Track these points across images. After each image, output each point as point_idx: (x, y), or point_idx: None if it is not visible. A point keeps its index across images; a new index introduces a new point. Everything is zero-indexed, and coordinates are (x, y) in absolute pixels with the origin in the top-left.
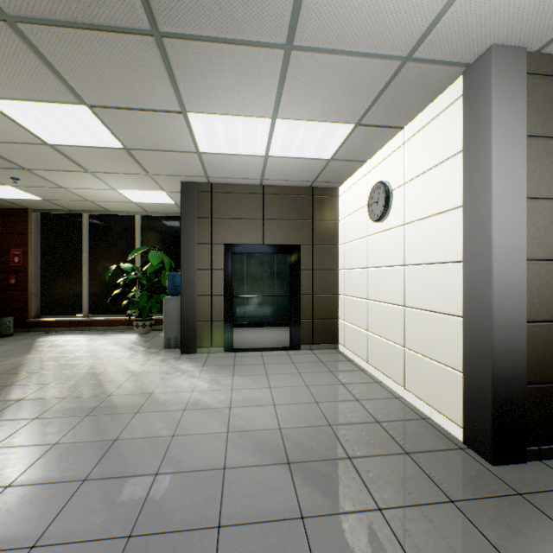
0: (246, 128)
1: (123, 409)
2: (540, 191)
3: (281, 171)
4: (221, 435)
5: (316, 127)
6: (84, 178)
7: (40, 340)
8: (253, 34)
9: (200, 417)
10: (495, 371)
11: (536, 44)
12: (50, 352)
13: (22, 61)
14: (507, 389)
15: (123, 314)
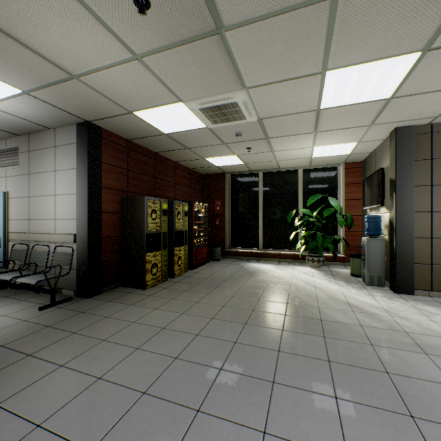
0: None
1: None
2: None
3: None
4: None
5: None
6: (301, 139)
7: (244, 266)
8: None
9: None
10: None
11: None
12: (268, 277)
13: (429, 9)
14: None
15: (287, 249)
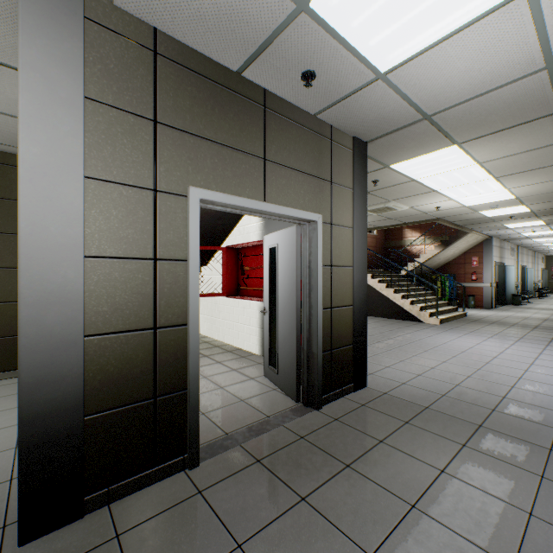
0: None
1: None
2: (114, 173)
3: None
4: None
5: None
6: None
7: None
8: None
9: None
10: (25, 412)
11: None
12: None
13: None
14: (49, 431)
15: None
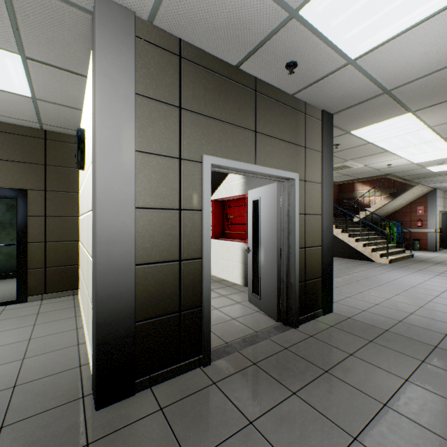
0: None
1: None
2: (153, 147)
3: None
4: None
5: None
6: None
7: None
8: None
9: None
10: (99, 317)
11: (142, 11)
12: None
13: None
14: (114, 331)
15: None
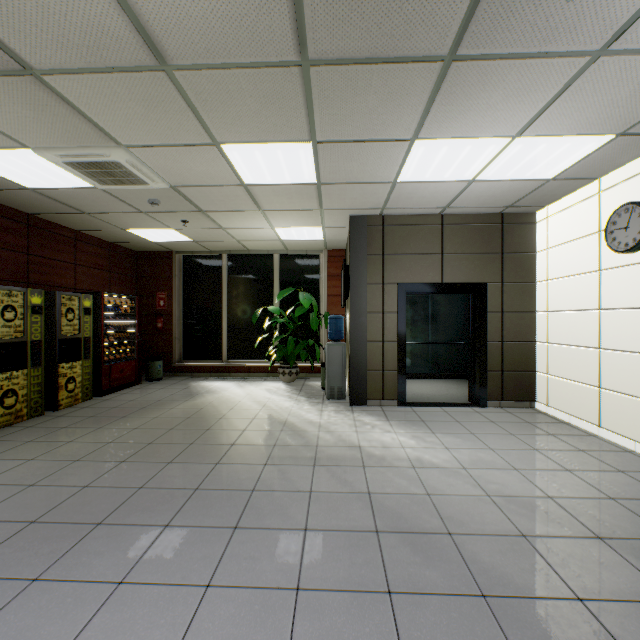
0: (472, 150)
1: (346, 462)
2: None
3: (476, 197)
4: (484, 499)
5: (562, 142)
6: (250, 217)
7: (192, 385)
8: (565, 43)
9: (440, 477)
10: None
11: None
12: (214, 398)
13: (284, 104)
14: None
15: (261, 360)
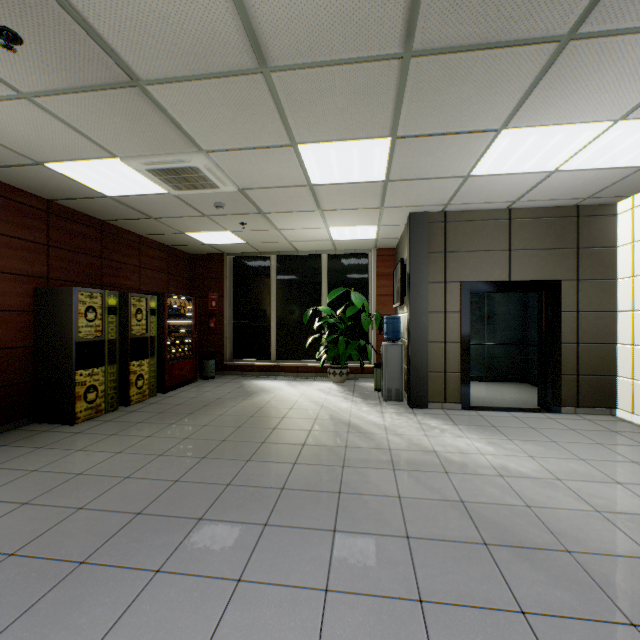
0: (564, 138)
1: (426, 467)
2: None
3: (552, 189)
4: (594, 514)
5: None
6: (308, 218)
7: (245, 384)
8: None
9: (535, 488)
10: None
11: None
12: (270, 397)
13: (373, 99)
14: None
15: (309, 360)
